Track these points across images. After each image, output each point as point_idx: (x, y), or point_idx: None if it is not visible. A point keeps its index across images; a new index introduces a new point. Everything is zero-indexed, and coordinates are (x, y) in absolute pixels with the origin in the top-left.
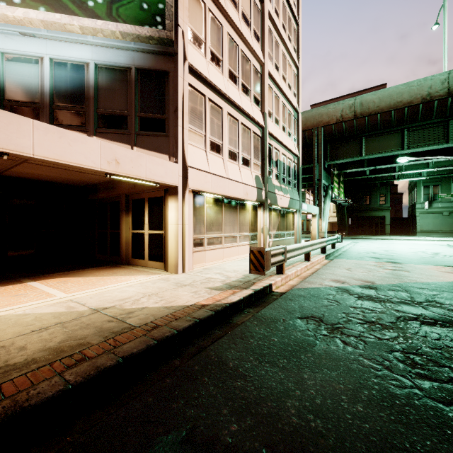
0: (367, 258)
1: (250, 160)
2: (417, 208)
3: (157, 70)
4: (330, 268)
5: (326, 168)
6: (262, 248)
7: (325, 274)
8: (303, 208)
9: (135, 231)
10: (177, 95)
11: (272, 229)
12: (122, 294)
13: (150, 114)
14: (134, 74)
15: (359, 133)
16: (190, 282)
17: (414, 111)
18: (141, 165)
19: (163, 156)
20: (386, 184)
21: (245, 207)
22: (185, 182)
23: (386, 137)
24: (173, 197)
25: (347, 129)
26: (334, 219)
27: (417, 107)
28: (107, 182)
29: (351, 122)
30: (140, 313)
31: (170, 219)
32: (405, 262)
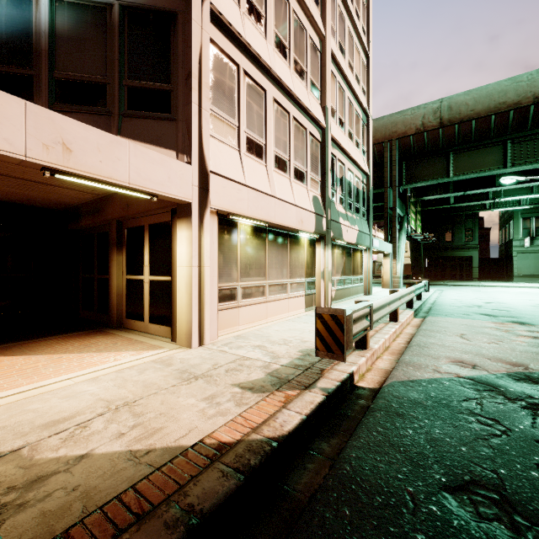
0: (475, 316)
1: (305, 173)
2: (515, 246)
3: (157, 10)
4: (432, 334)
5: (401, 193)
6: (340, 309)
7: (433, 348)
8: (374, 245)
9: (131, 277)
10: (190, 51)
11: (335, 273)
12: (64, 405)
13: (145, 82)
14: (118, 15)
15: (446, 147)
16: (208, 368)
17: (522, 115)
18: (119, 159)
19: (167, 151)
20: (473, 216)
21: (299, 241)
22: (205, 196)
23: (482, 152)
24: (183, 222)
25: (430, 141)
26: (405, 260)
27: (528, 109)
28: (92, 202)
29: (435, 131)
30: (59, 485)
31: (180, 257)
32: (537, 322)
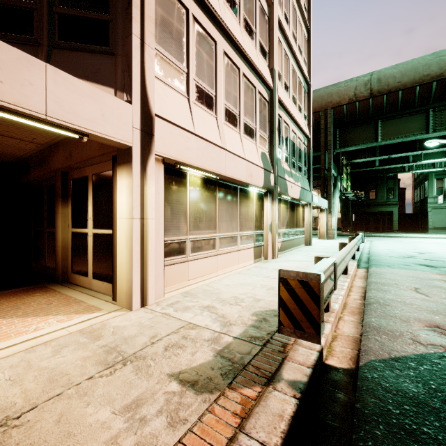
0: (416, 266)
1: (254, 130)
2: (429, 203)
3: None
4: (386, 288)
5: (335, 156)
6: (313, 274)
7: (395, 306)
8: (314, 200)
9: (76, 230)
10: None
11: (280, 226)
12: None
13: (79, 10)
14: None
15: (375, 115)
16: (144, 342)
17: (444, 86)
18: (30, 83)
19: (104, 88)
20: (393, 177)
21: (249, 195)
22: (148, 141)
23: (407, 119)
24: (123, 168)
25: (361, 110)
26: None
27: None
28: (39, 154)
29: (366, 101)
30: None
31: (120, 208)
32: None
